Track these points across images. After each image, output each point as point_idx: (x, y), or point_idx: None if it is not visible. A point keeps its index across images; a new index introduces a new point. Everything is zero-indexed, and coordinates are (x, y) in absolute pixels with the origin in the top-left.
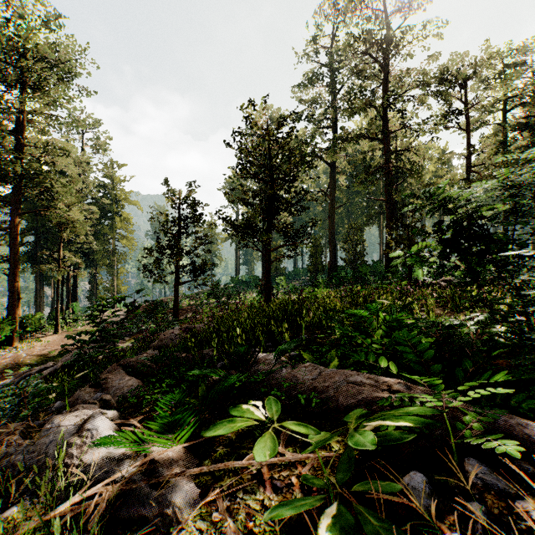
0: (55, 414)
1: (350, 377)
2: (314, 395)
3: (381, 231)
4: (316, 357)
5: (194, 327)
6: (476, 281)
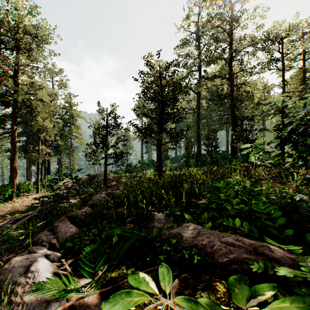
0: (24, 249)
1: (222, 238)
2: (195, 251)
3: (227, 133)
4: (193, 216)
5: (113, 193)
6: (304, 165)
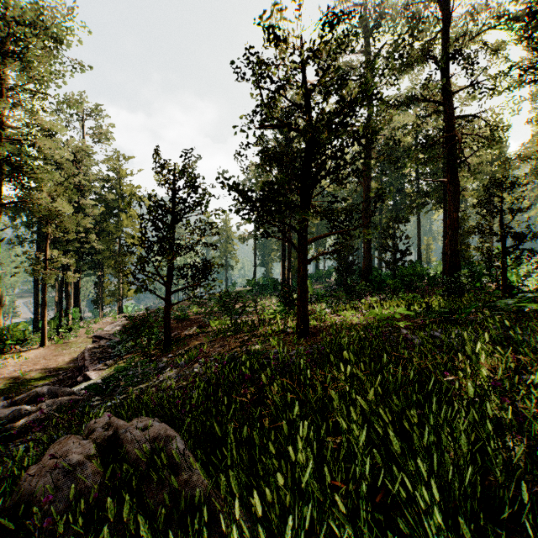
0: None
1: None
2: None
3: (419, 228)
4: None
5: None
6: None
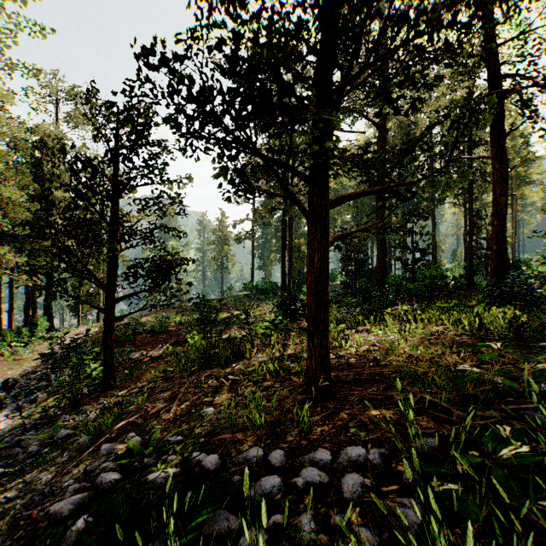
0: None
1: None
2: None
3: (434, 225)
4: None
5: None
6: None
